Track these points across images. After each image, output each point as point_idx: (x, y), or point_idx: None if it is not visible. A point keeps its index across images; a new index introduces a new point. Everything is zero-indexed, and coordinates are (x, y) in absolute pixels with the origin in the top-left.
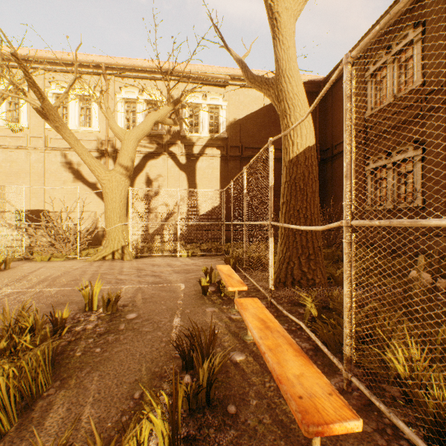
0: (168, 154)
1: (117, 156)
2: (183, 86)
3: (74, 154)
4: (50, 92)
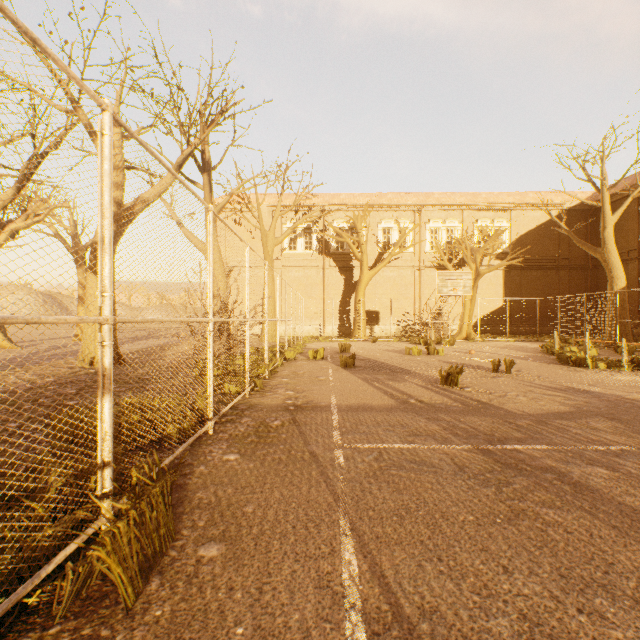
0: (464, 267)
1: (425, 270)
2: (474, 213)
3: (395, 270)
4: (380, 226)
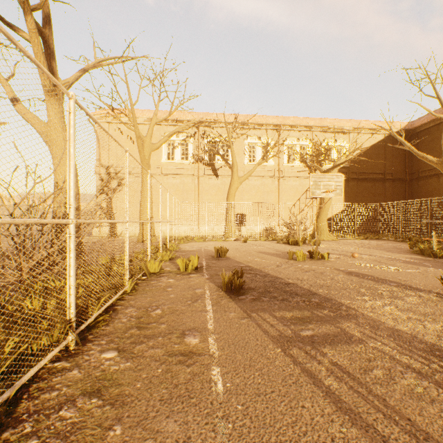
0: None
1: (283, 180)
2: (321, 134)
3: (258, 179)
4: (247, 142)
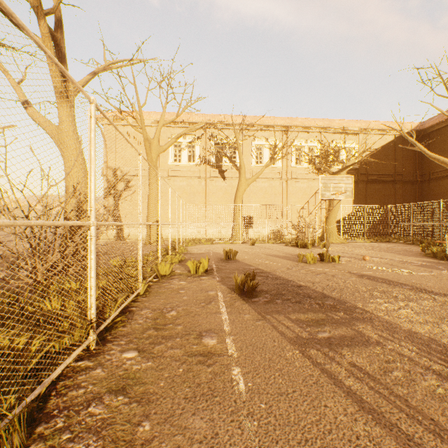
0: None
1: (291, 182)
2: (330, 135)
3: (266, 181)
4: (254, 144)
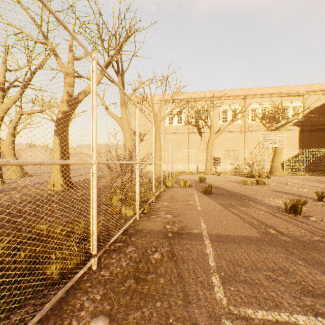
0: None
1: (248, 133)
2: (279, 98)
3: (229, 133)
4: (221, 109)
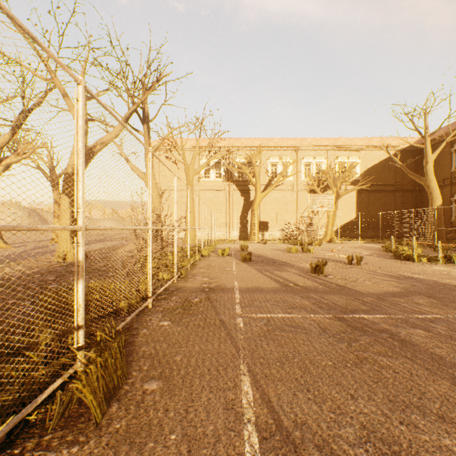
0: (328, 190)
1: (301, 192)
2: (335, 152)
3: (279, 192)
4: (269, 162)
